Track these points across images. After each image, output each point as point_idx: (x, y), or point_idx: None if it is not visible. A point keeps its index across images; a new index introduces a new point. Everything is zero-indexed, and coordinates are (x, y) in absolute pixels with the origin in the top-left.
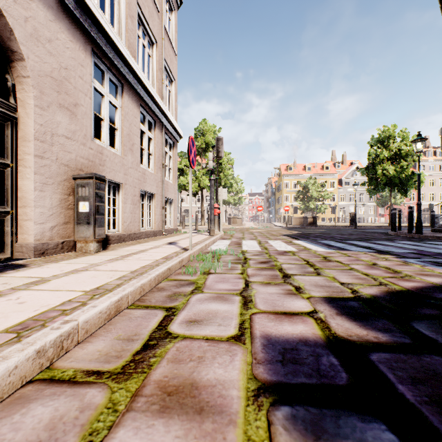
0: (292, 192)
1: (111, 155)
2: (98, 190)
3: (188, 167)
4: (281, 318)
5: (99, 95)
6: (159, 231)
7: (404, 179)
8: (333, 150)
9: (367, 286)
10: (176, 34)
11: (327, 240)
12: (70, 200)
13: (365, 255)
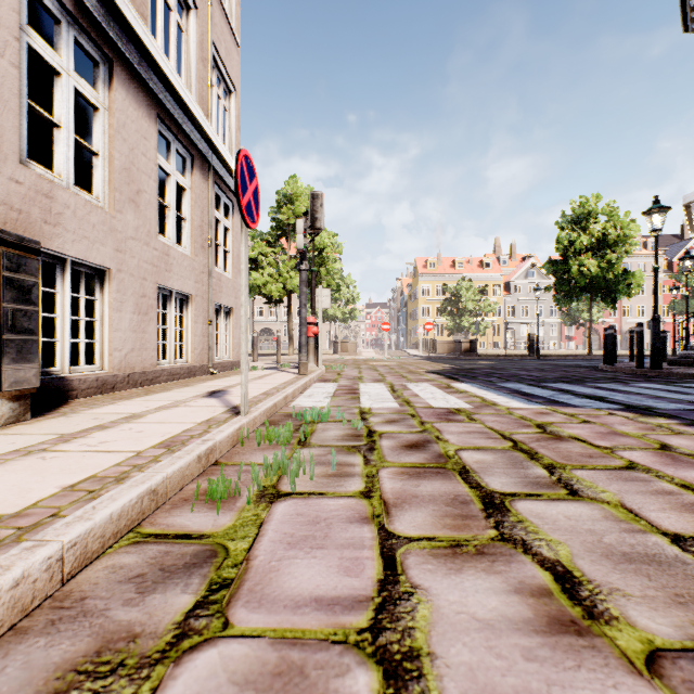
0: (434, 301)
1: (79, 204)
2: (13, 272)
3: (266, 256)
4: None
5: None
6: (202, 366)
7: (612, 280)
8: (496, 238)
9: None
10: (238, 7)
11: (512, 382)
12: None
13: (617, 420)
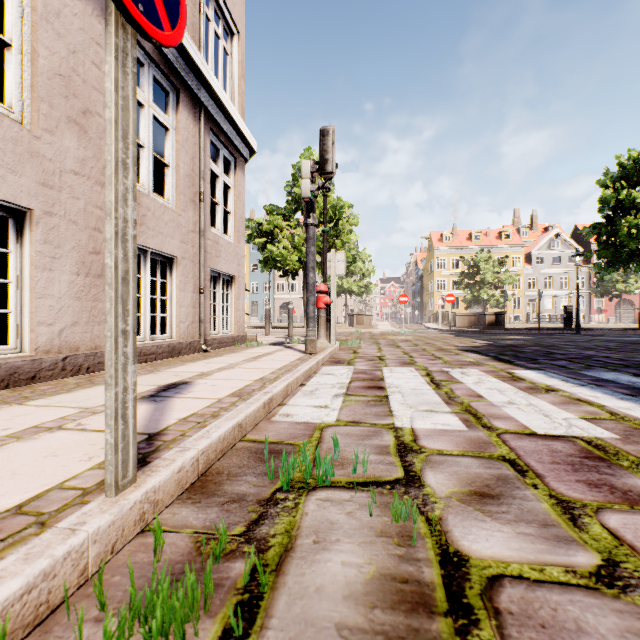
0: (450, 274)
1: None
2: None
3: (282, 229)
4: None
5: None
6: (191, 342)
7: None
8: (515, 209)
9: None
10: None
11: (602, 370)
12: None
13: None
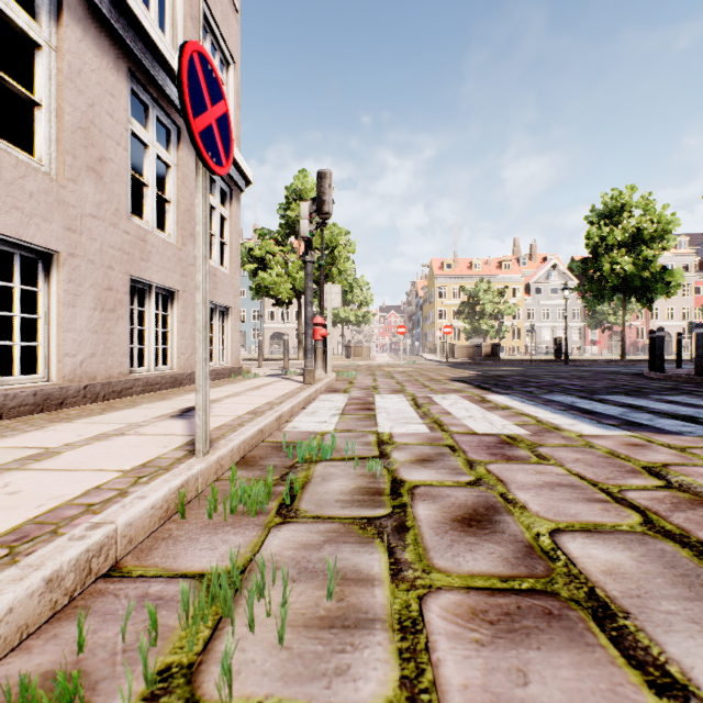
0: (451, 304)
1: (6, 163)
2: None
3: (275, 255)
4: None
5: None
6: (191, 373)
7: (648, 279)
8: (515, 238)
9: None
10: None
11: (558, 394)
12: None
13: None
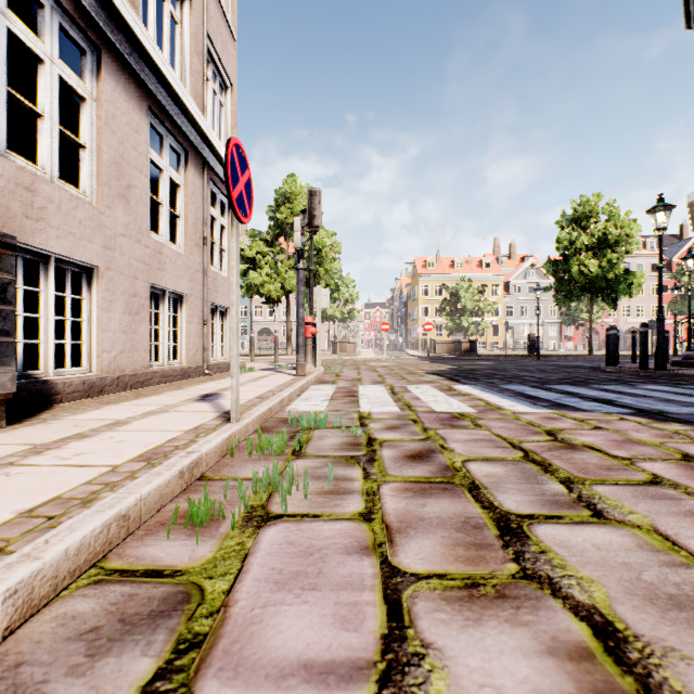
0: (434, 301)
1: (64, 198)
2: None
3: (264, 255)
4: None
5: None
6: (197, 367)
7: (612, 280)
8: (495, 238)
9: None
10: (235, 1)
11: (515, 384)
12: None
13: (631, 425)
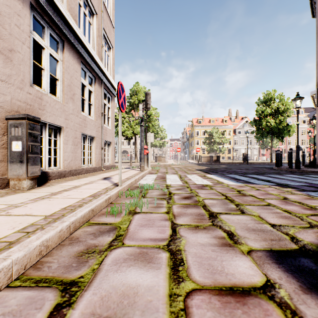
0: (201, 138)
1: (51, 101)
2: (31, 130)
3: (125, 118)
4: (231, 307)
5: (53, 59)
6: (99, 167)
7: (281, 129)
8: (229, 109)
9: (301, 230)
10: (114, 11)
11: (232, 174)
12: (4, 140)
13: (271, 189)
